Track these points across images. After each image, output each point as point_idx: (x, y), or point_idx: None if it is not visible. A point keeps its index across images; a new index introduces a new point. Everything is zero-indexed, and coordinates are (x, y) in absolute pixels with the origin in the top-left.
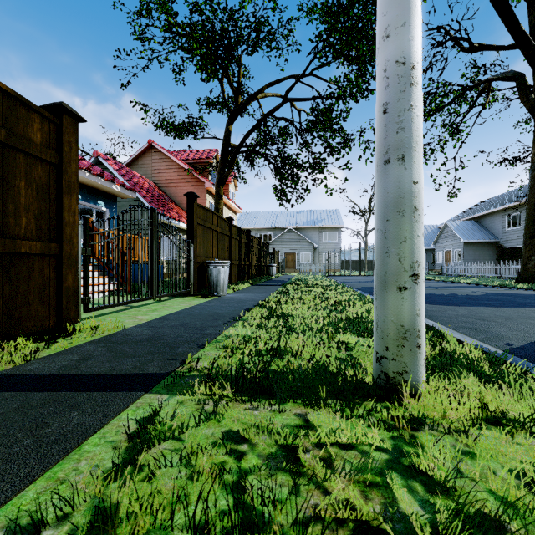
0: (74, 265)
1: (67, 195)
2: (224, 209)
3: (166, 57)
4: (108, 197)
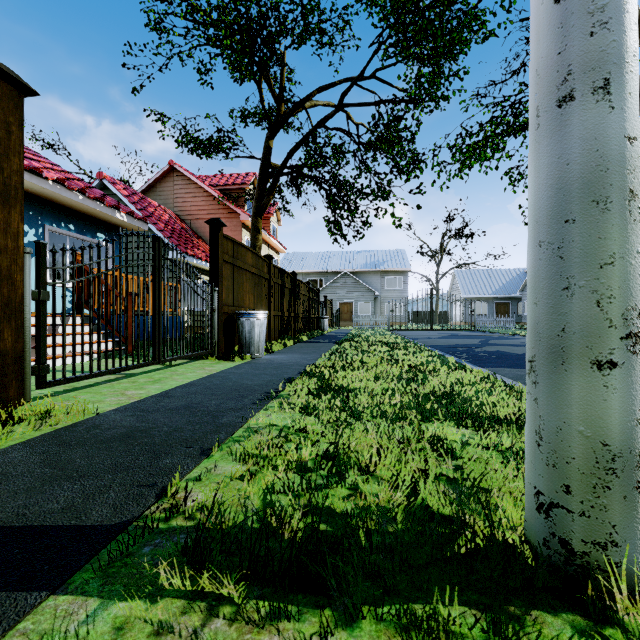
0: (17, 316)
1: (2, 205)
2: (264, 248)
3: (189, 52)
4: (111, 229)
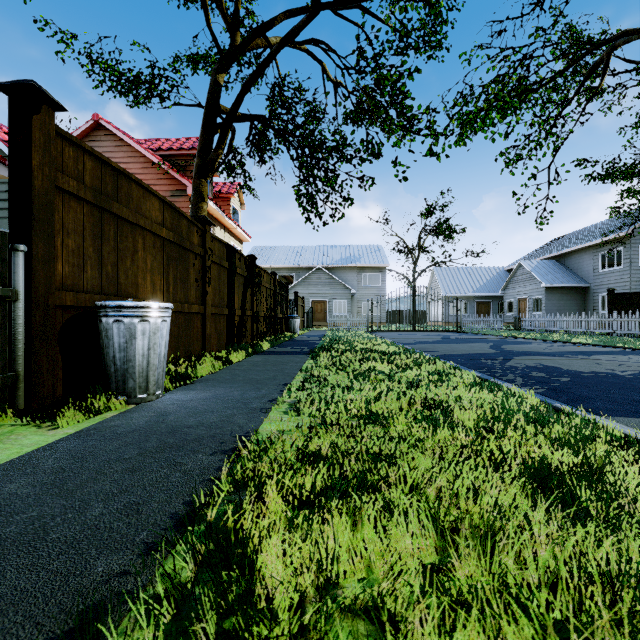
0: None
1: None
2: (222, 233)
3: None
4: None
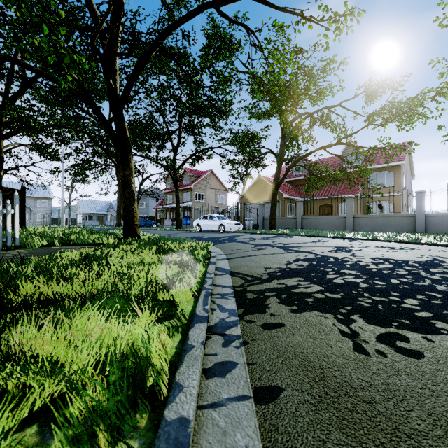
0: None
1: None
2: None
3: None
4: None
